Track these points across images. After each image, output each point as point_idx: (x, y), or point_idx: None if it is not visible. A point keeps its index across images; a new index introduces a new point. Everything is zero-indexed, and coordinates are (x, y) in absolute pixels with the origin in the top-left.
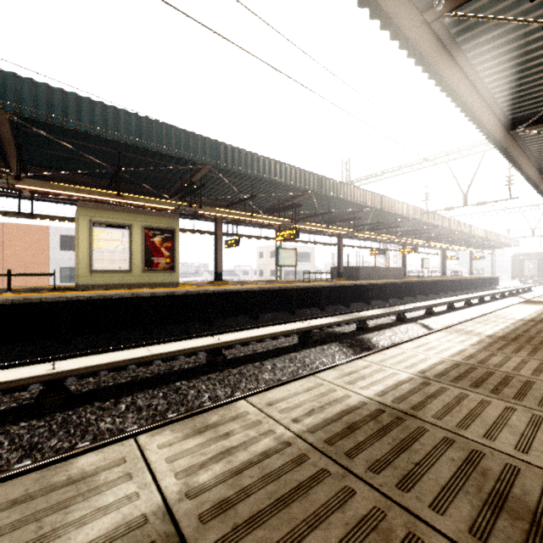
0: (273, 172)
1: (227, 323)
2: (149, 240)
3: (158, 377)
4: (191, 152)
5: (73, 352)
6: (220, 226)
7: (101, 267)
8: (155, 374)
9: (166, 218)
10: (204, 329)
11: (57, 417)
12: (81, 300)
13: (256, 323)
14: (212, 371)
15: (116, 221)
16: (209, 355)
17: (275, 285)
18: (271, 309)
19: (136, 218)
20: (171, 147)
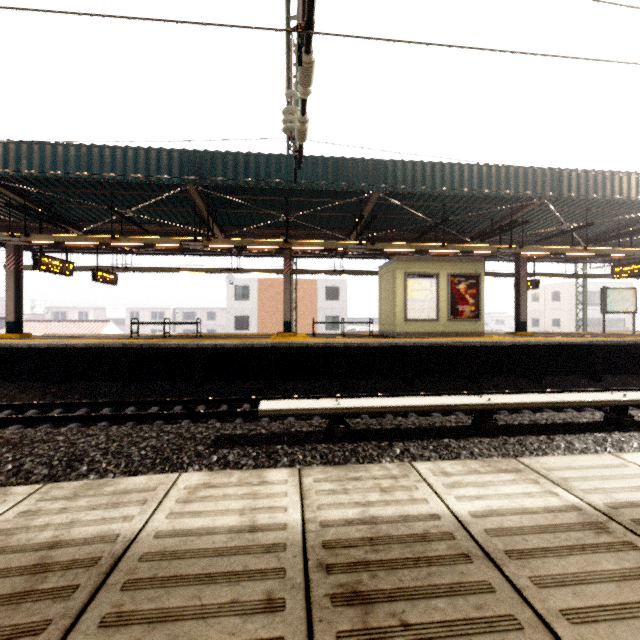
0: (634, 189)
1: (559, 382)
2: (454, 288)
3: (559, 425)
4: (529, 189)
5: (420, 392)
6: (523, 265)
7: (413, 316)
8: (552, 422)
9: (470, 263)
10: (532, 386)
11: (508, 439)
12: (421, 346)
13: (600, 386)
14: (623, 429)
15: (425, 271)
16: (606, 412)
17: (617, 338)
18: (615, 370)
19: (442, 266)
20: (509, 188)
